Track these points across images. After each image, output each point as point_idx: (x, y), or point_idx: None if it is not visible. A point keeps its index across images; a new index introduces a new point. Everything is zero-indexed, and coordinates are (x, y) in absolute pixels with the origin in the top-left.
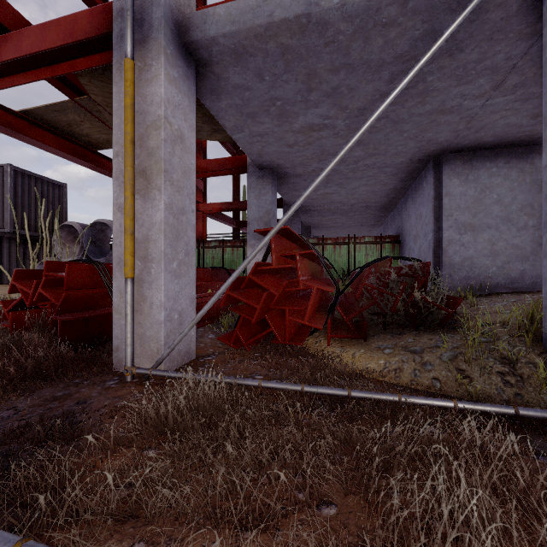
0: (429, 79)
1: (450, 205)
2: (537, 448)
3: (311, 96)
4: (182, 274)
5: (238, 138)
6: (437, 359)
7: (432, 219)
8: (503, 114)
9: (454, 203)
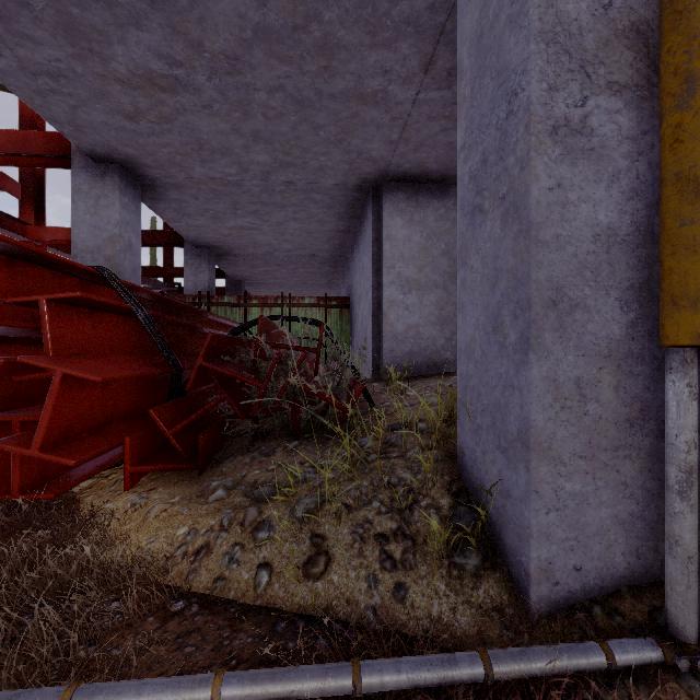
0: (326, 15)
1: (392, 253)
2: None
3: None
4: None
5: None
6: (286, 513)
7: (372, 271)
8: (443, 124)
9: (397, 251)
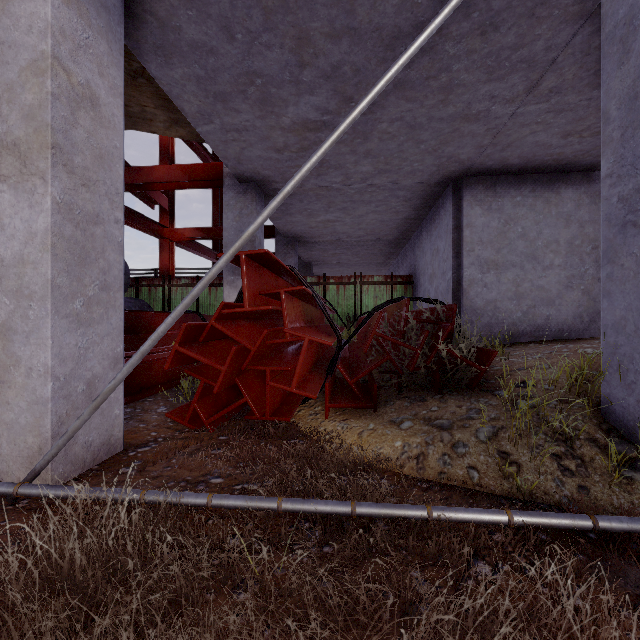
0: (455, 67)
1: (472, 238)
2: (636, 589)
3: (304, 75)
4: (94, 320)
5: (205, 131)
6: (472, 437)
7: (452, 254)
8: (534, 128)
9: (476, 236)
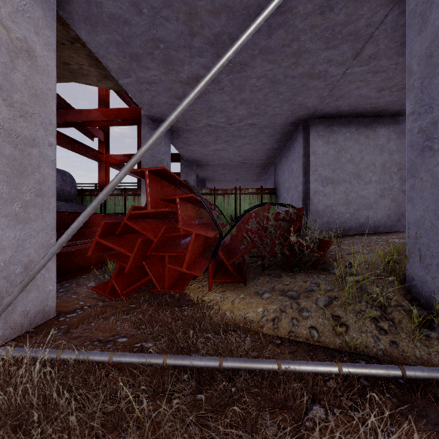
0: (302, 38)
1: (316, 162)
2: (435, 427)
3: (194, 41)
4: (31, 219)
5: (125, 83)
6: (313, 304)
7: (302, 173)
8: (358, 84)
9: (318, 161)
